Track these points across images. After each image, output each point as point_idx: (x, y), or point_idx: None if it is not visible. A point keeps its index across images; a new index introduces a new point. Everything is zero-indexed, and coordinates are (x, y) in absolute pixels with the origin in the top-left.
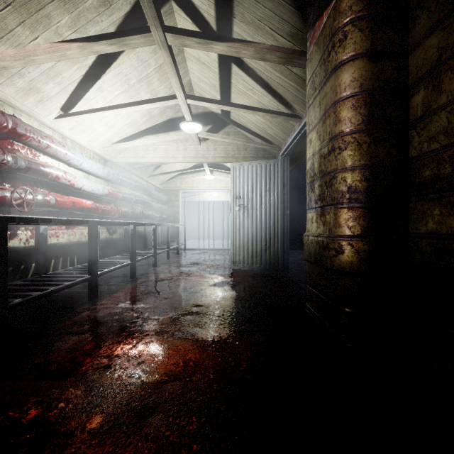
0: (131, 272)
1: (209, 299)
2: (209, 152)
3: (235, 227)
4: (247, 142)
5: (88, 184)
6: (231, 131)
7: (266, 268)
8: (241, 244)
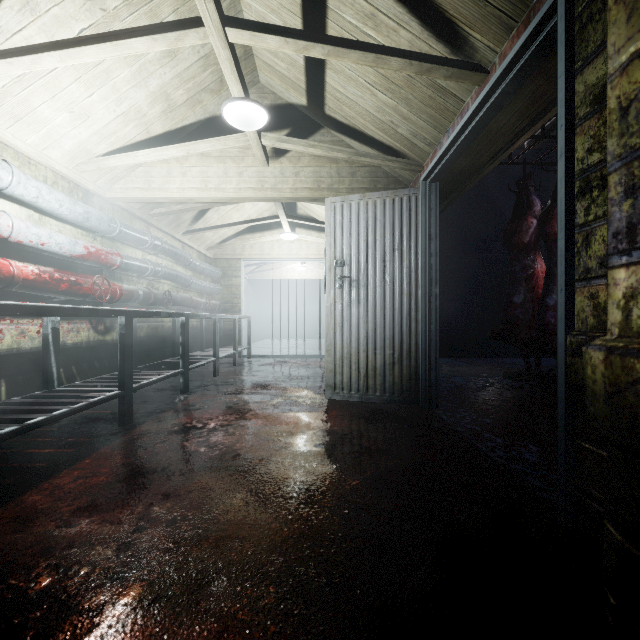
0: (121, 413)
1: (273, 497)
2: (285, 180)
3: (333, 320)
4: (357, 154)
5: (27, 229)
6: (326, 140)
7: (393, 399)
8: (345, 352)
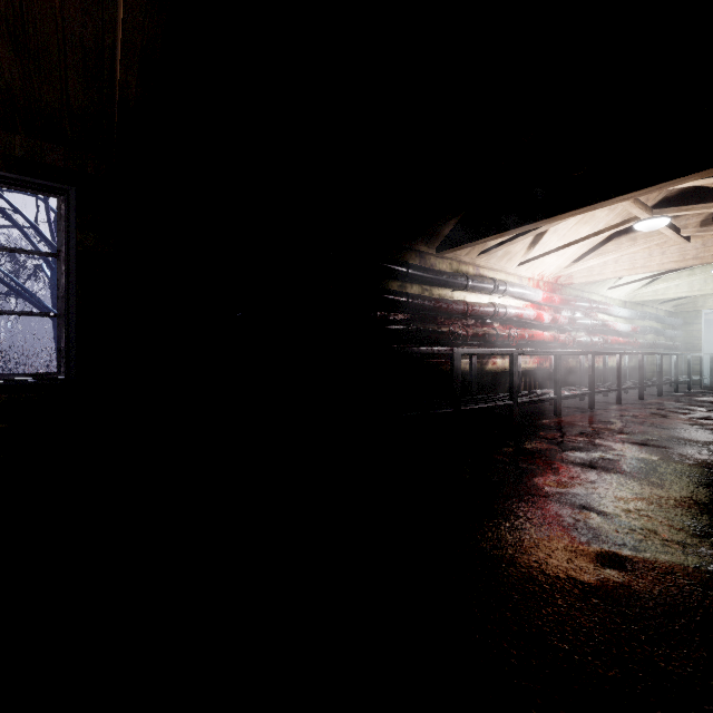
0: (658, 391)
1: None
2: None
3: None
4: None
5: (621, 326)
6: None
7: None
8: None
